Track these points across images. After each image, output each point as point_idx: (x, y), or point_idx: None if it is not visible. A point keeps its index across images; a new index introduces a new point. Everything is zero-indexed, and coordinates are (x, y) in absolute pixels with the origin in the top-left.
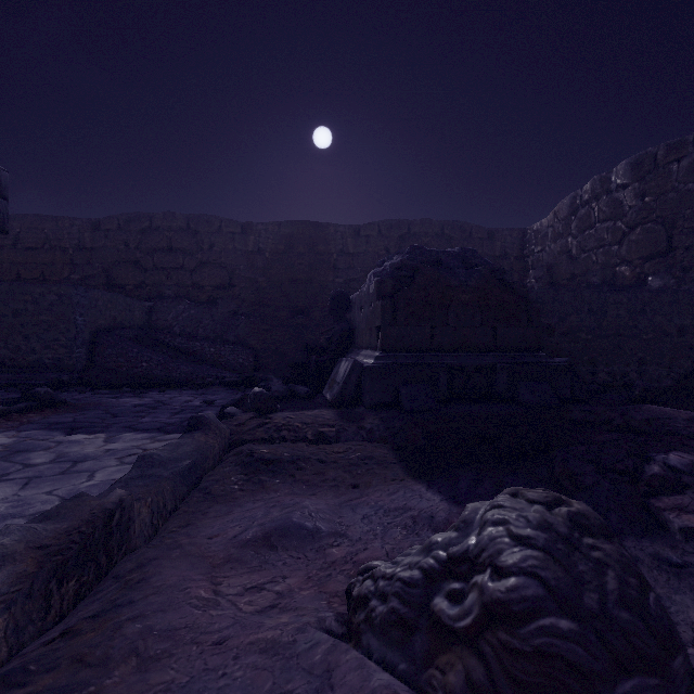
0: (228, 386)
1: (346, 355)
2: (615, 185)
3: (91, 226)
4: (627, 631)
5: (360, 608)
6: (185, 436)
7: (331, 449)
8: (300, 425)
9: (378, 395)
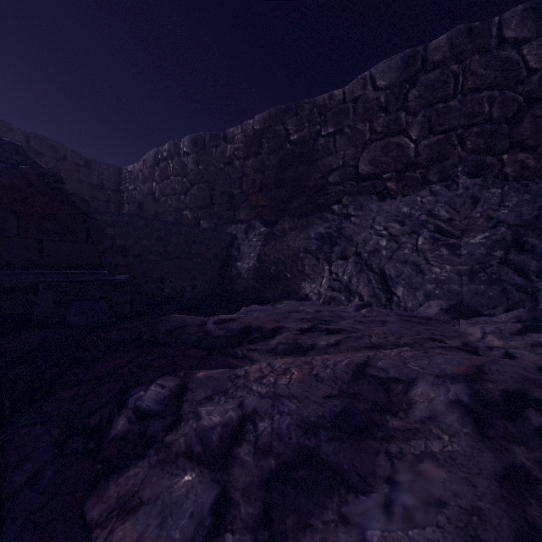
0: None
1: None
2: (183, 152)
3: None
4: None
5: None
6: None
7: None
8: None
9: None
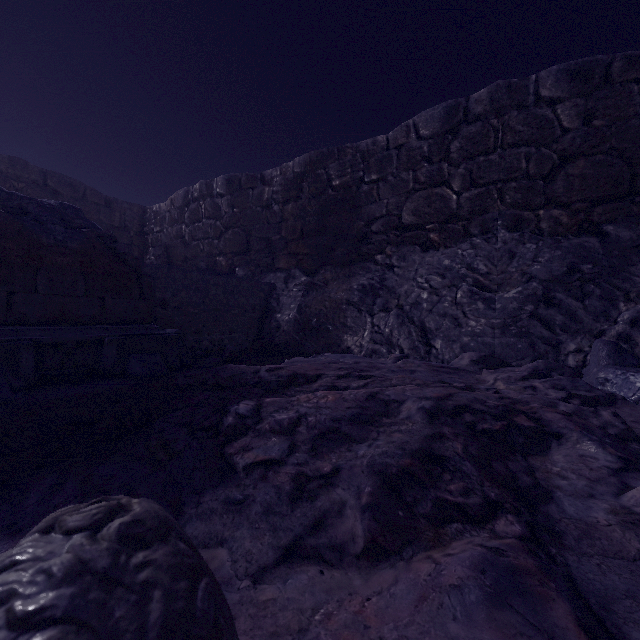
0: None
1: None
2: (216, 192)
3: None
4: None
5: None
6: None
7: None
8: None
9: None
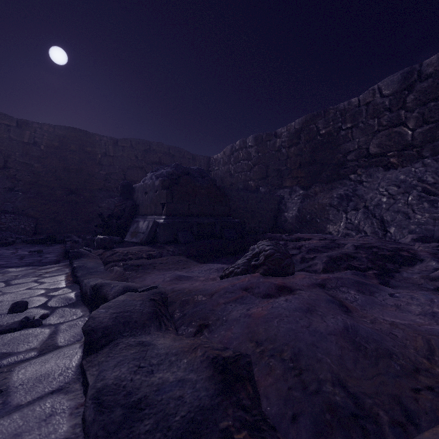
0: (31, 243)
1: (133, 219)
2: (248, 145)
3: None
4: (286, 253)
5: (231, 274)
6: (78, 260)
7: (161, 259)
8: (137, 252)
9: (167, 237)
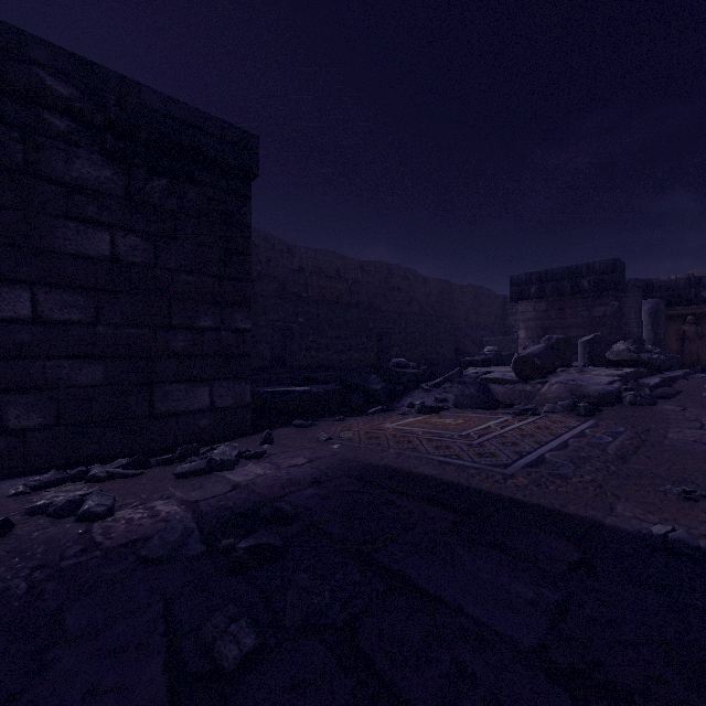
0: None
1: None
2: None
3: (360, 266)
4: None
5: None
6: None
7: None
8: None
9: None
